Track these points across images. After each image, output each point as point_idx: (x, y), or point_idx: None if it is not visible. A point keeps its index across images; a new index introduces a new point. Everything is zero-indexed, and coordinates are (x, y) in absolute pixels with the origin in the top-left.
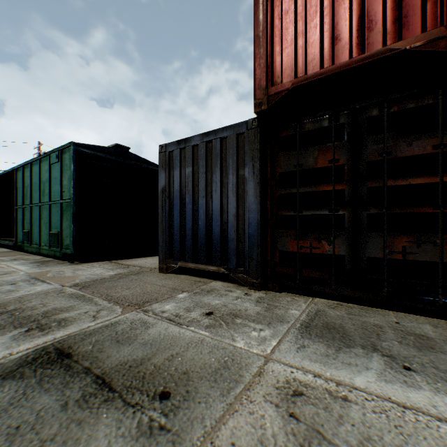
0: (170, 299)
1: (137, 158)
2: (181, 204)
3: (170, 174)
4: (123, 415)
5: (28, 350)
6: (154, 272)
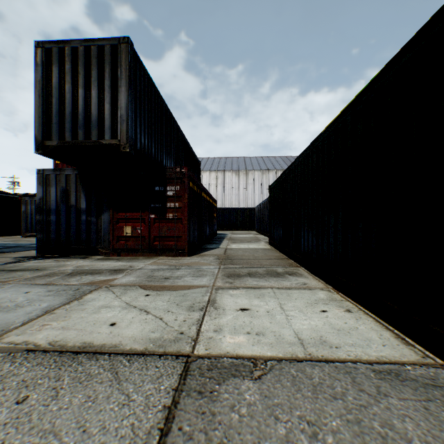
0: (29, 239)
1: (5, 193)
2: (32, 216)
3: (27, 207)
4: (25, 241)
5: (2, 241)
6: (20, 237)
